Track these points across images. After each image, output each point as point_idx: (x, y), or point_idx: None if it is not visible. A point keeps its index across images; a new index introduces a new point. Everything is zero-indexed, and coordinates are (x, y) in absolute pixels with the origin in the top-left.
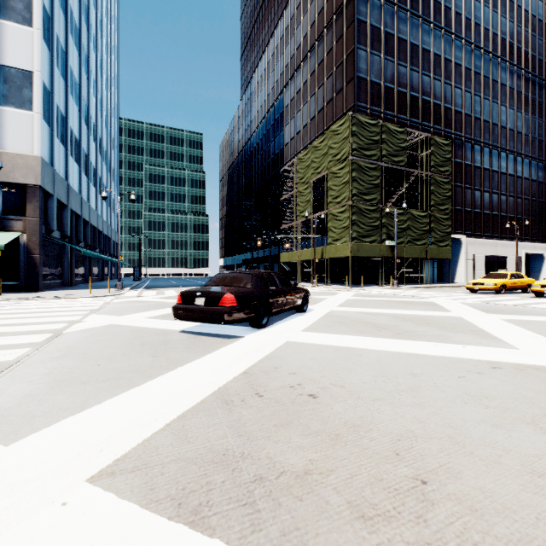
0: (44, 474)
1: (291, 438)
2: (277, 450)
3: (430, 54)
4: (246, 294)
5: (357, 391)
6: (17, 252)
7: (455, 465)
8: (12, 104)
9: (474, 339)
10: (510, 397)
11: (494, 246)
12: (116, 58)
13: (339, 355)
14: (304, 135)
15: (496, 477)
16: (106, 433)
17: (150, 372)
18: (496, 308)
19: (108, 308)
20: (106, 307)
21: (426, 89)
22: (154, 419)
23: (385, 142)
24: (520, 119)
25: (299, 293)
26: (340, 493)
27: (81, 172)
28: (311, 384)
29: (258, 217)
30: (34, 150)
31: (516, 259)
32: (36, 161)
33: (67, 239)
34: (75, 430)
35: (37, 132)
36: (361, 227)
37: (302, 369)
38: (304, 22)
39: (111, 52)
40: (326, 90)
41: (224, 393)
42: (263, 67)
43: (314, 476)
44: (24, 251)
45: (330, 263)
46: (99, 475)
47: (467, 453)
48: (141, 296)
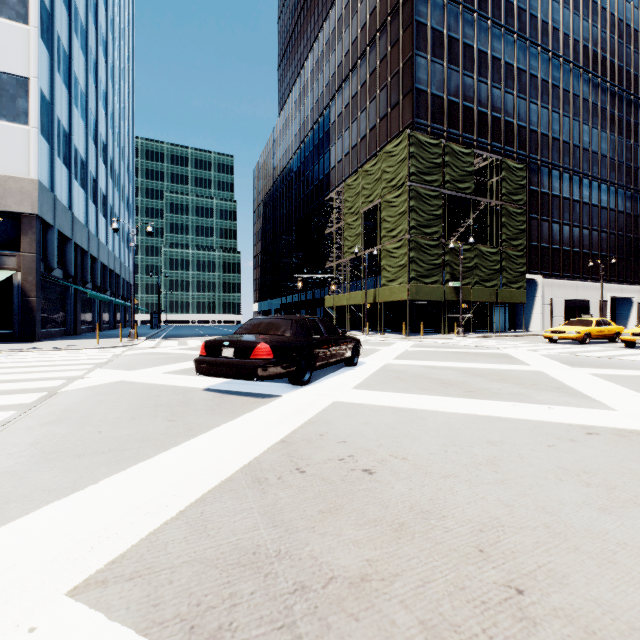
0: (10, 585)
1: (342, 528)
2: (324, 546)
3: (501, 63)
4: (285, 344)
5: (424, 464)
6: (10, 294)
7: (558, 566)
8: (3, 117)
9: (561, 399)
10: (615, 471)
11: (575, 289)
12: (131, 65)
13: (398, 418)
14: (354, 157)
15: (614, 583)
16: (100, 525)
17: (164, 441)
18: (582, 360)
19: (118, 361)
20: (115, 360)
21: (496, 104)
22: (165, 504)
23: (448, 165)
24: (605, 141)
25: (349, 343)
26: (410, 609)
27: (88, 200)
28: (366, 456)
29: (299, 253)
30: (30, 172)
31: (601, 304)
32: (32, 185)
33: (71, 279)
34: (60, 520)
35: (34, 151)
36: (420, 265)
37: (354, 437)
38: (353, 24)
39: (124, 58)
40: (379, 105)
41: (256, 468)
42: (304, 78)
43: (373, 583)
44: (18, 293)
45: (384, 308)
46: (85, 585)
47: (572, 548)
48: (159, 347)
